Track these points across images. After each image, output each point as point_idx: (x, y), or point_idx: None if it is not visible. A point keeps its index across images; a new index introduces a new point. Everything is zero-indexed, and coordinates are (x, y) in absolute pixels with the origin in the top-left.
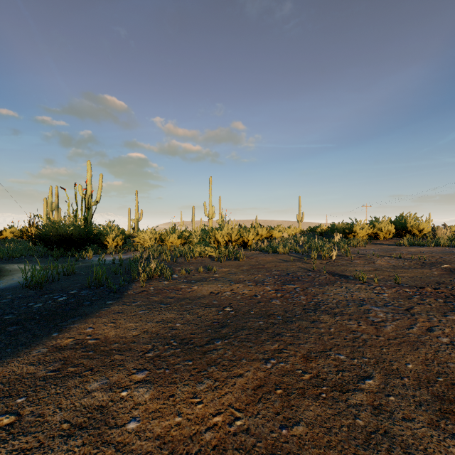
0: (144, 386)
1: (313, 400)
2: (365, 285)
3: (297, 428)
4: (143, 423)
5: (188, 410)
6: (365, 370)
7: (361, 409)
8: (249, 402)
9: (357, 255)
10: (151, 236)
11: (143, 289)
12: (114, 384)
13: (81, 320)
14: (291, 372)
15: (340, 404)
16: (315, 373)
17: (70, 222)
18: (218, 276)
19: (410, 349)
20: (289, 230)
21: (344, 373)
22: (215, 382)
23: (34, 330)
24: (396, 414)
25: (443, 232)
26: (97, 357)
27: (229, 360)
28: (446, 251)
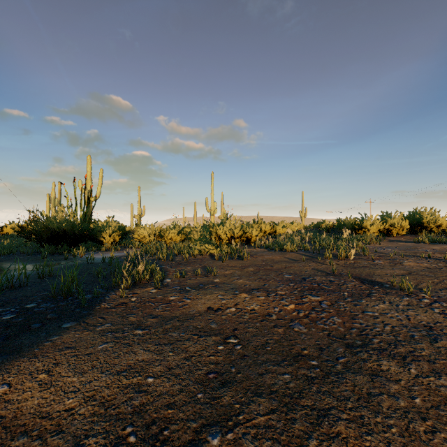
0: None
1: None
2: (414, 298)
3: None
4: None
5: None
6: None
7: None
8: None
9: (376, 254)
10: (149, 232)
11: (122, 301)
12: None
13: (3, 365)
14: None
15: None
16: None
17: (63, 217)
18: (219, 281)
19: None
20: (292, 226)
21: None
22: None
23: None
24: None
25: None
26: None
27: None
28: None
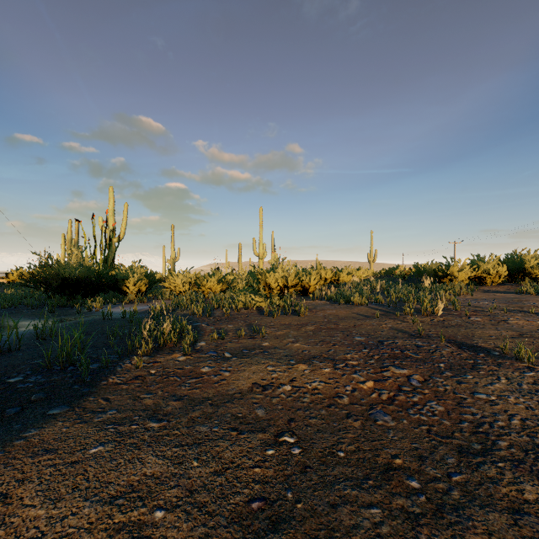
0: None
1: None
2: None
3: None
4: None
5: None
6: None
7: None
8: None
9: (470, 308)
10: (184, 280)
11: (137, 373)
12: None
13: None
14: None
15: None
16: None
17: (77, 261)
18: (268, 344)
19: None
20: (359, 273)
21: None
22: None
23: None
24: None
25: None
26: None
27: None
28: None
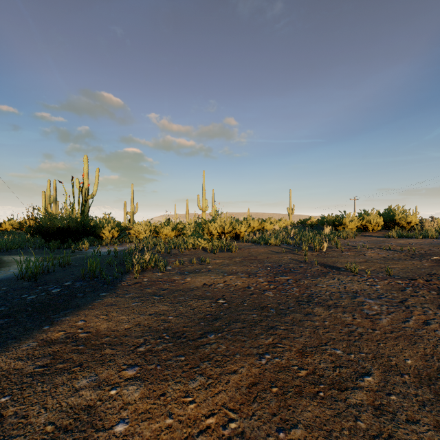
0: (134, 384)
1: (311, 399)
2: (357, 277)
3: (295, 431)
4: (132, 425)
5: (180, 411)
6: (363, 366)
7: (362, 409)
8: (244, 402)
9: (348, 247)
10: (145, 228)
11: (137, 281)
12: (103, 382)
13: (73, 313)
14: (286, 369)
15: (339, 404)
16: (311, 369)
17: (67, 214)
18: (211, 267)
19: (408, 343)
20: (280, 223)
21: (341, 369)
22: (208, 380)
23: (25, 323)
24: (399, 416)
25: (431, 225)
26: (87, 352)
27: (222, 355)
28: (434, 243)
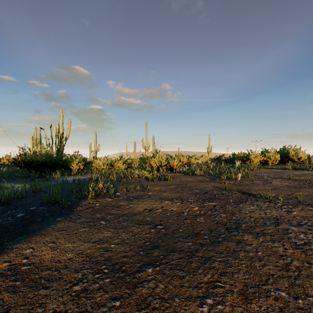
0: None
1: None
2: (272, 203)
3: None
4: None
5: None
6: None
7: None
8: None
9: (256, 177)
10: (104, 162)
11: (90, 206)
12: None
13: (26, 239)
14: None
15: None
16: None
17: (45, 152)
18: (151, 193)
19: None
20: (202, 158)
21: None
22: None
23: None
24: None
25: None
26: (21, 291)
27: (160, 298)
28: None
